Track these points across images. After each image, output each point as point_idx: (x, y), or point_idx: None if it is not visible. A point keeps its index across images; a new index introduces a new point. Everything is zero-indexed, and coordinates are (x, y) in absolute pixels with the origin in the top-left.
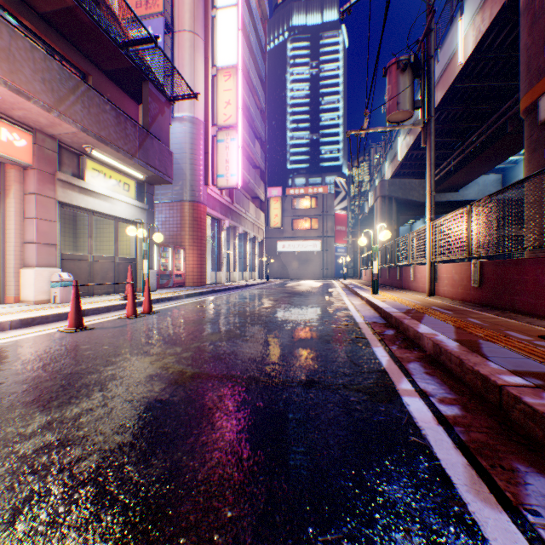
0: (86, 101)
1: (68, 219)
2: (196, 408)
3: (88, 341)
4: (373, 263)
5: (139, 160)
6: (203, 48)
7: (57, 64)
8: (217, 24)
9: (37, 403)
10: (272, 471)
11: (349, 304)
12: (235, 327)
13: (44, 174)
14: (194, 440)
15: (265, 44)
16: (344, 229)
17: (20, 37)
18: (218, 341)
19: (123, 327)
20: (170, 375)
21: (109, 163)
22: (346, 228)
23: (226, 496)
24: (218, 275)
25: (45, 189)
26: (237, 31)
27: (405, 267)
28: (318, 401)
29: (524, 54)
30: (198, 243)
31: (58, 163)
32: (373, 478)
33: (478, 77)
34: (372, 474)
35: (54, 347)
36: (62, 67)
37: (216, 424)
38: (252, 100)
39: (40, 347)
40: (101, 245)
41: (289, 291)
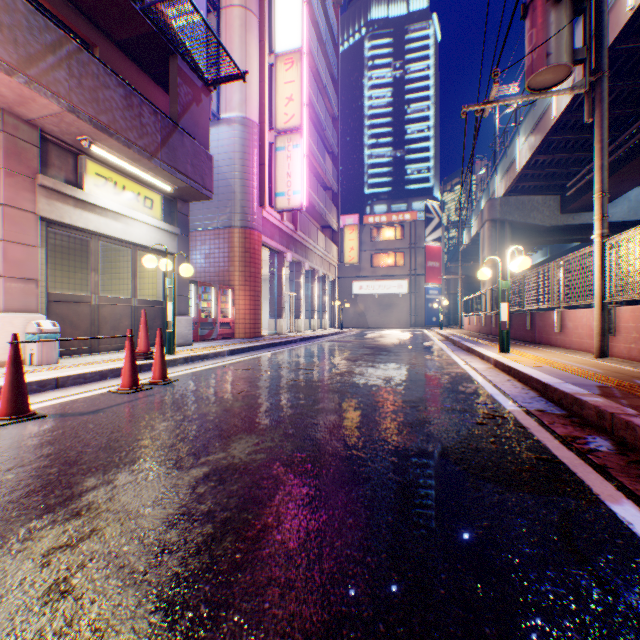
0: (75, 67)
1: (79, 250)
2: None
3: None
4: (501, 306)
5: (161, 162)
6: (257, 27)
7: (23, 3)
8: None
9: None
10: None
11: (468, 368)
12: (286, 418)
13: (17, 176)
14: None
15: (337, 35)
16: (437, 265)
17: None
18: (244, 464)
19: (95, 414)
20: None
21: (121, 168)
22: (439, 264)
23: None
24: (278, 323)
25: (18, 198)
26: (301, 3)
27: (542, 313)
28: None
29: None
30: (251, 281)
31: (40, 161)
32: None
33: None
34: None
35: None
36: (33, 10)
37: None
38: (321, 102)
39: None
40: (121, 284)
41: (370, 345)
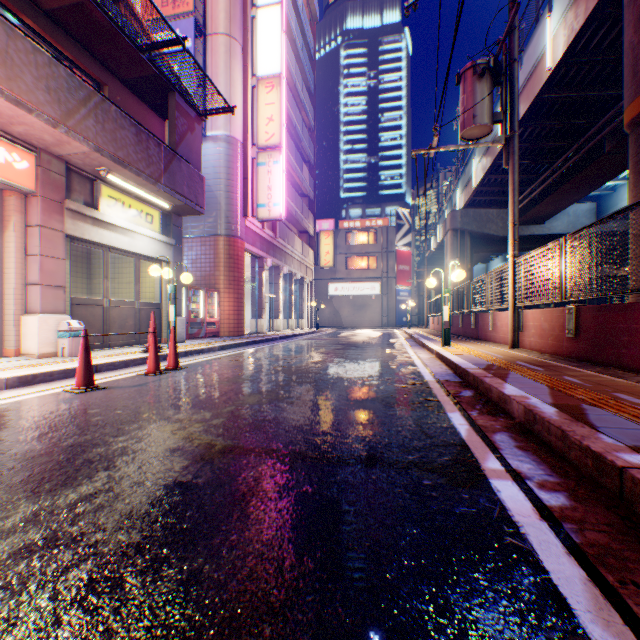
0: (100, 115)
1: (81, 256)
2: (225, 494)
3: (98, 403)
4: (444, 309)
5: (164, 186)
6: (240, 54)
7: (65, 70)
8: (257, 25)
9: (25, 486)
10: (323, 587)
11: (415, 358)
12: (278, 386)
13: (50, 202)
14: (221, 540)
15: (314, 50)
16: (408, 269)
17: (20, 36)
18: (256, 405)
19: (142, 386)
20: (195, 449)
21: (128, 190)
22: (410, 268)
23: (261, 626)
24: (259, 323)
25: (51, 220)
26: (281, 33)
27: (482, 314)
28: (383, 485)
29: (629, 55)
30: (235, 285)
31: (67, 189)
32: (461, 599)
33: (569, 85)
34: (459, 594)
35: (56, 412)
36: (71, 74)
37: (251, 517)
38: (299, 116)
39: (39, 412)
40: (120, 288)
41: (342, 342)
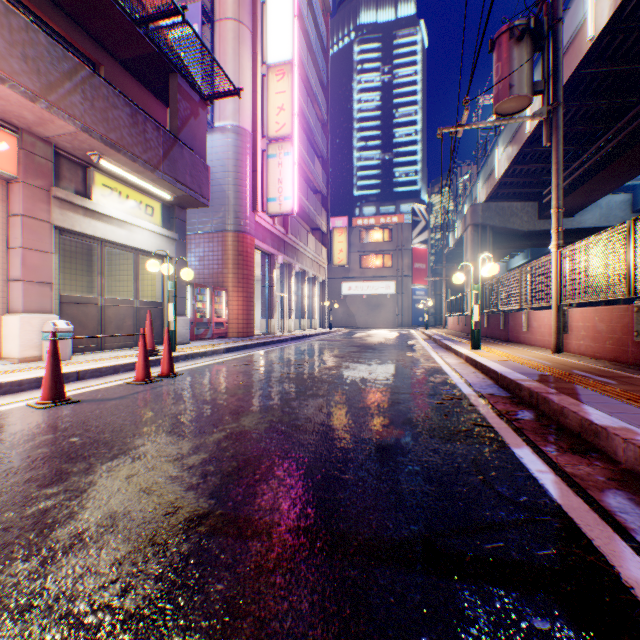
0: (88, 91)
1: (81, 253)
2: None
3: (55, 425)
4: (473, 307)
5: (163, 174)
6: (249, 40)
7: (45, 37)
8: (268, 10)
9: None
10: None
11: (442, 363)
12: (283, 401)
13: (34, 189)
14: None
15: (327, 42)
16: (424, 267)
17: None
18: (253, 430)
19: (121, 399)
20: (147, 518)
21: (125, 179)
22: (426, 266)
23: None
24: (269, 323)
25: (35, 209)
26: (292, 17)
27: (513, 313)
28: (459, 632)
29: None
30: (244, 283)
31: (54, 175)
32: None
33: (612, 58)
34: None
35: None
36: (53, 42)
37: None
38: (311, 108)
39: None
40: (121, 286)
41: (357, 344)
